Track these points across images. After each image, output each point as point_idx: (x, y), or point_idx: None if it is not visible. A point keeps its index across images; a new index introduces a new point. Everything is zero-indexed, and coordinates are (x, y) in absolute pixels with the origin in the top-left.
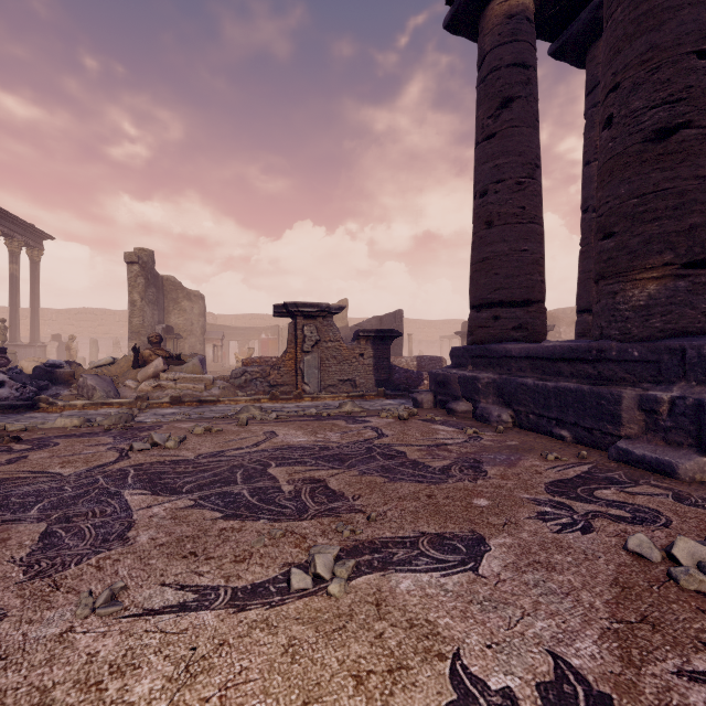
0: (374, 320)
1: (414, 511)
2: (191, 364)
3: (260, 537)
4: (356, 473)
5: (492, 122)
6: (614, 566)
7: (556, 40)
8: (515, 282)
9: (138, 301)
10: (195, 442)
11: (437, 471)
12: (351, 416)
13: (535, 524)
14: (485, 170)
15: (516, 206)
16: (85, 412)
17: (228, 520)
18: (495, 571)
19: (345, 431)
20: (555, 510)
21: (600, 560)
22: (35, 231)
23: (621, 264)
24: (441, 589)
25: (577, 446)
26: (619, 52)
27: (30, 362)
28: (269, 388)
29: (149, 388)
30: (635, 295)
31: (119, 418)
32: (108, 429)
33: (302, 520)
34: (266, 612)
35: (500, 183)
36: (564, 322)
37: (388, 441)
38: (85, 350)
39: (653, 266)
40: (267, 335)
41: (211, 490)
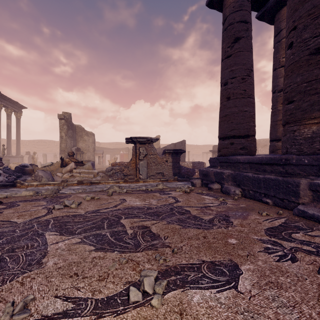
0: (172, 145)
1: (197, 246)
2: (87, 165)
3: (114, 263)
4: (165, 223)
5: (230, 49)
6: (316, 285)
7: (260, 11)
8: (241, 126)
9: (64, 136)
10: (86, 205)
11: (207, 222)
12: (162, 191)
13: (264, 255)
14: (226, 72)
15: (242, 90)
16: (37, 187)
17: (97, 251)
18: (248, 289)
19: (159, 199)
20: (273, 246)
21: (307, 281)
22: (18, 104)
23: (298, 116)
24: (218, 302)
25: (275, 207)
26: (296, 10)
27: (14, 164)
28: (123, 177)
29: (68, 177)
30: (305, 131)
31: (52, 191)
32: (45, 197)
33: (137, 252)
34: (114, 319)
35: (233, 79)
36: (260, 146)
37: (181, 204)
38: (41, 158)
39: (315, 117)
40: (123, 152)
41: (90, 232)
